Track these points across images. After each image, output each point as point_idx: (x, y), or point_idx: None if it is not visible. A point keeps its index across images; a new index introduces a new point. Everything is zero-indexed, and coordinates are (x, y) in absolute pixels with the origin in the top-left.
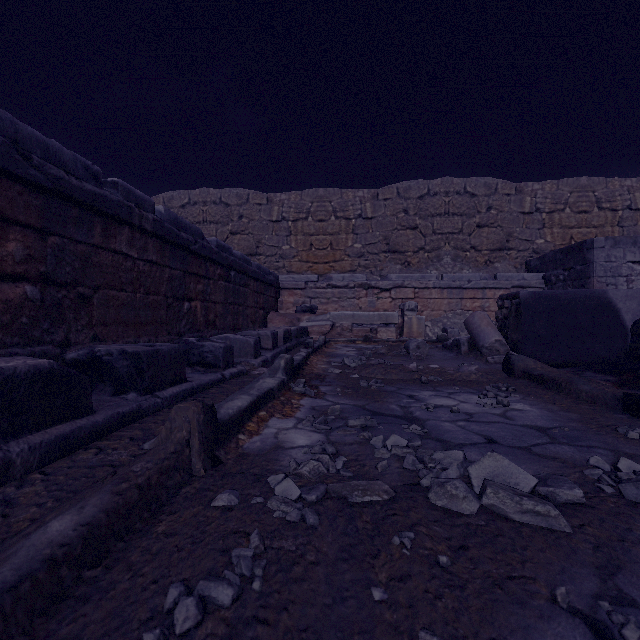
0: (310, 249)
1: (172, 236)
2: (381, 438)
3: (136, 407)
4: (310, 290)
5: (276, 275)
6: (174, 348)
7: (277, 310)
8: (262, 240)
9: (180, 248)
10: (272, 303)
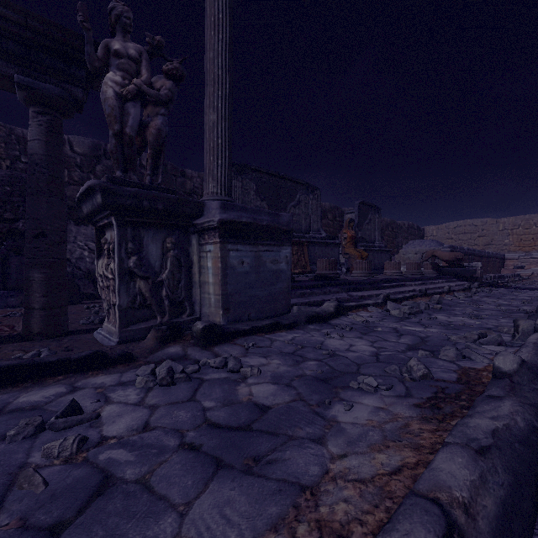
0: (520, 241)
1: (487, 256)
2: (532, 283)
3: (503, 279)
4: (520, 259)
5: (503, 254)
6: (503, 275)
7: (504, 267)
8: (494, 239)
9: (487, 257)
10: (502, 265)
